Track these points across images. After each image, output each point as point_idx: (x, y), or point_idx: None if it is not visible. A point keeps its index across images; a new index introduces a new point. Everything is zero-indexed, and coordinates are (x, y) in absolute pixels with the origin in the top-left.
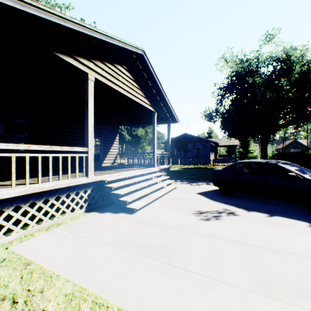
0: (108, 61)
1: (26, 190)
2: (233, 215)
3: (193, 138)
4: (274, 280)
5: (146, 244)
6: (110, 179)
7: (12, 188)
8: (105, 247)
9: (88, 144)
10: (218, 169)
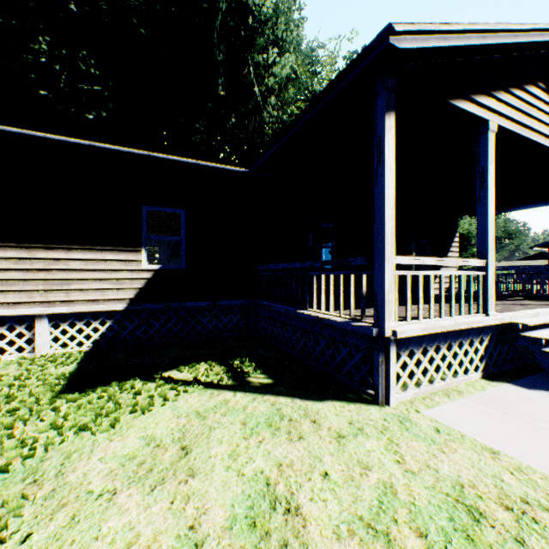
0: (513, 86)
1: (427, 327)
2: None
3: None
4: None
5: None
6: (531, 322)
7: (408, 323)
8: None
9: (486, 252)
10: None
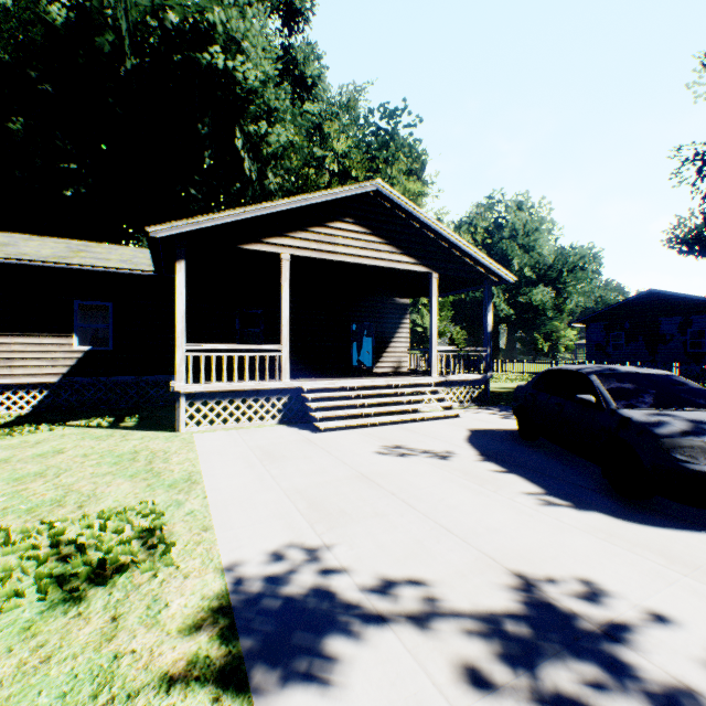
0: (314, 225)
1: (210, 387)
2: (437, 458)
3: (680, 303)
4: (315, 493)
5: (275, 453)
6: (309, 387)
7: (201, 384)
8: (244, 447)
9: (282, 340)
10: (520, 385)
